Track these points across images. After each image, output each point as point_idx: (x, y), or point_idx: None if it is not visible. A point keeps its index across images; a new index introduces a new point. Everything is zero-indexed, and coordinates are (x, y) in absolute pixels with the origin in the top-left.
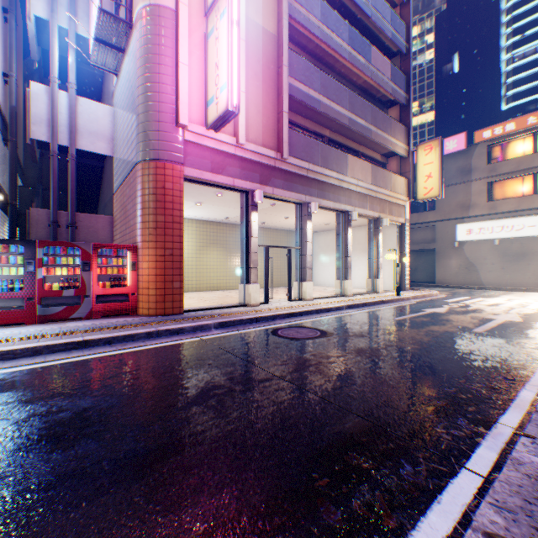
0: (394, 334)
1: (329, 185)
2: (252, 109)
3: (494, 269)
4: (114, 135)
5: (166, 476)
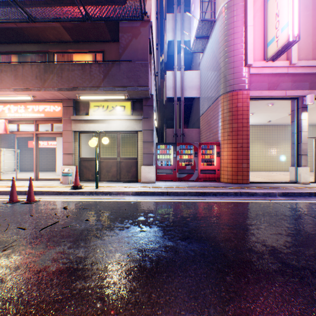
0: None
1: None
2: (301, 35)
3: None
4: (200, 85)
5: None
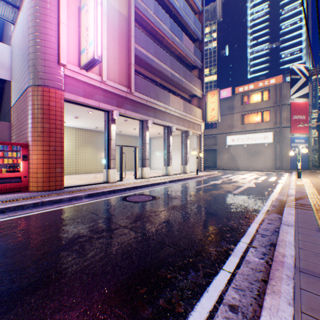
0: (193, 196)
1: (160, 110)
2: (112, 60)
3: (244, 160)
4: (12, 66)
5: (33, 304)
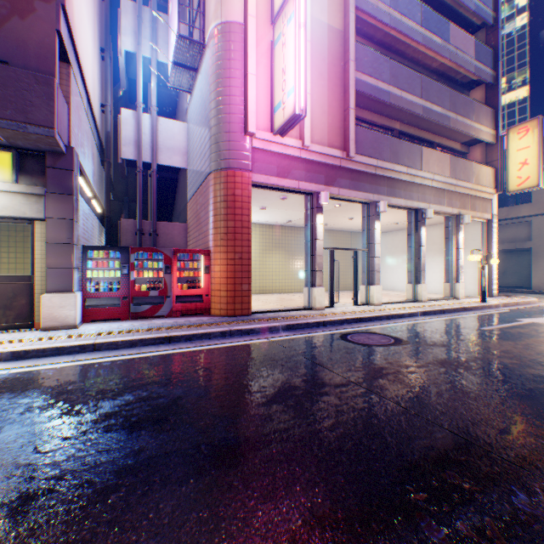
0: (484, 345)
1: (400, 181)
2: (317, 110)
3: None
4: (188, 149)
5: (258, 466)
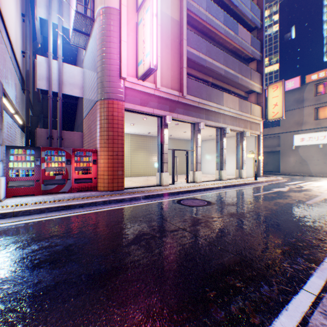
0: (254, 204)
1: (212, 111)
2: (164, 67)
3: (319, 163)
4: (83, 85)
5: (118, 285)
